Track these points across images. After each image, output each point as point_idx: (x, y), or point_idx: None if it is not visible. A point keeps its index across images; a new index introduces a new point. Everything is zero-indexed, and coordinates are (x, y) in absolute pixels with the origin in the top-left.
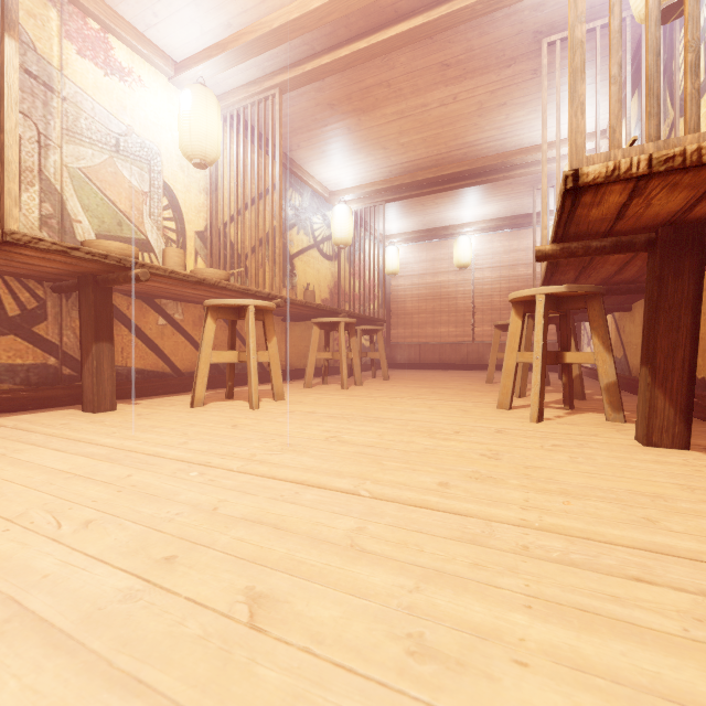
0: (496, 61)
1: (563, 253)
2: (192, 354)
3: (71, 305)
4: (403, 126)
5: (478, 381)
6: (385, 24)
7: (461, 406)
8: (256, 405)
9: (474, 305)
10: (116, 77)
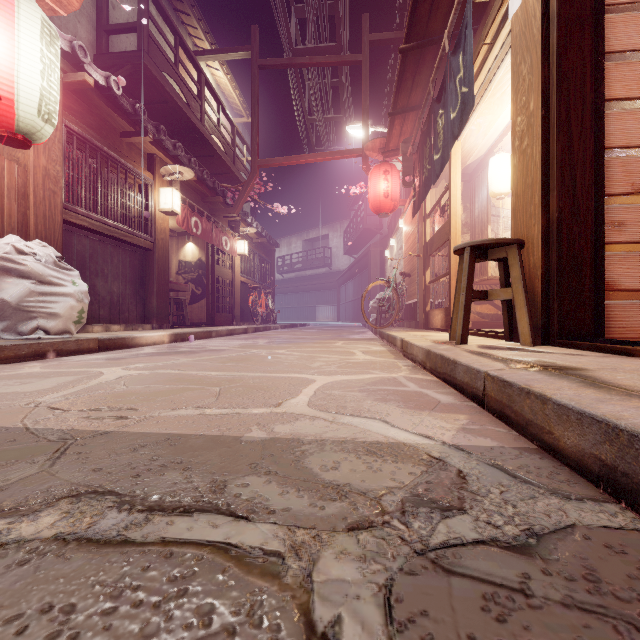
0: None
1: None
2: None
3: None
4: None
5: None
6: None
7: None
8: None
9: None
10: None
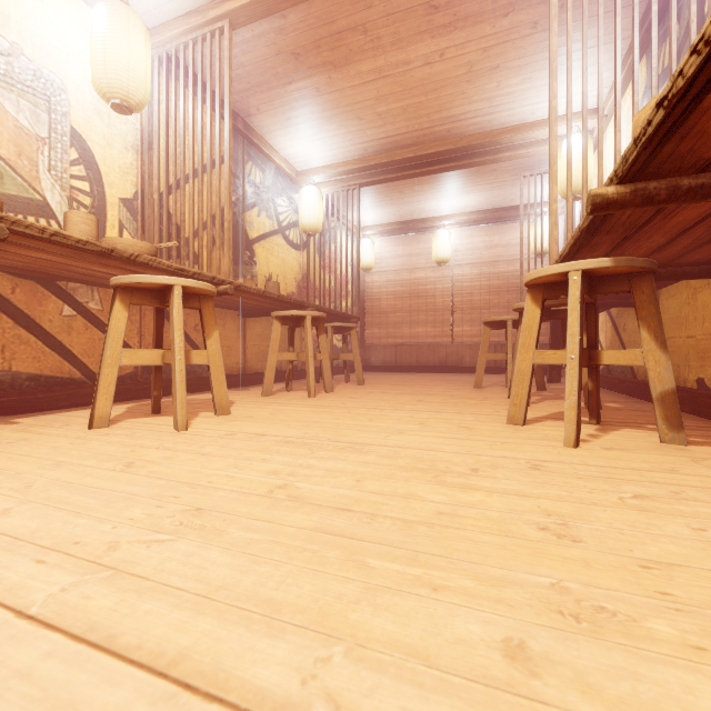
0: (493, 6)
1: (635, 197)
2: None
3: None
4: (381, 89)
5: (463, 385)
6: None
7: (460, 421)
8: (183, 424)
9: (454, 303)
10: None
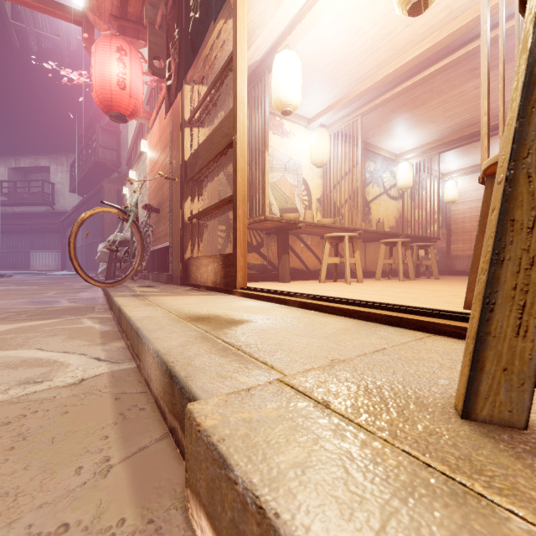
0: None
1: None
2: (315, 261)
3: (270, 240)
4: (446, 107)
5: None
6: (423, 69)
7: None
8: (349, 282)
9: None
10: (285, 137)
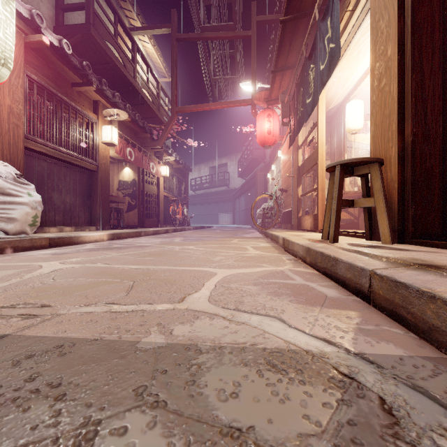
0: None
1: None
2: None
3: None
4: None
5: None
6: None
7: None
8: None
9: None
10: (368, 133)
